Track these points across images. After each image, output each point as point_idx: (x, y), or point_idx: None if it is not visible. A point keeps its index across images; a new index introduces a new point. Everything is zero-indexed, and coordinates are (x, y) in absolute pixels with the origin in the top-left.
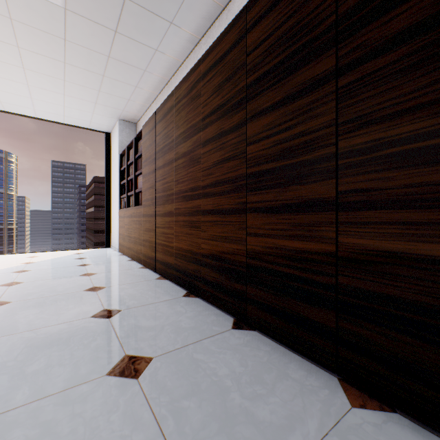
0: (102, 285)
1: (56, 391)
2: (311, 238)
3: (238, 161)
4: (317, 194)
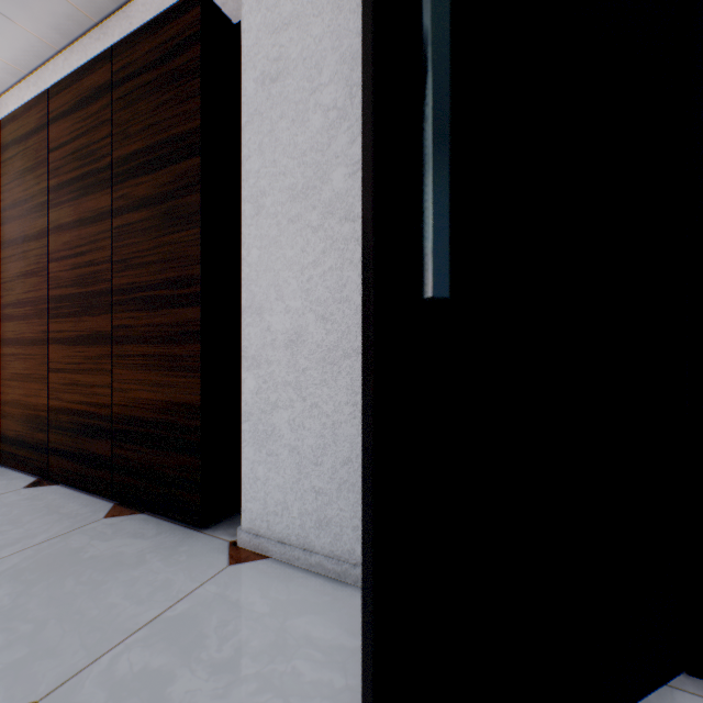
0: None
1: None
2: (98, 371)
3: (42, 279)
4: (102, 327)
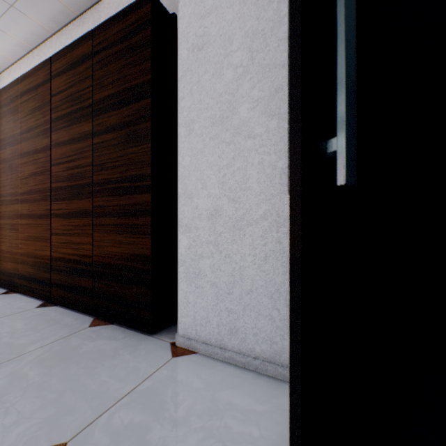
0: None
1: None
2: (83, 234)
3: (46, 177)
4: (86, 206)
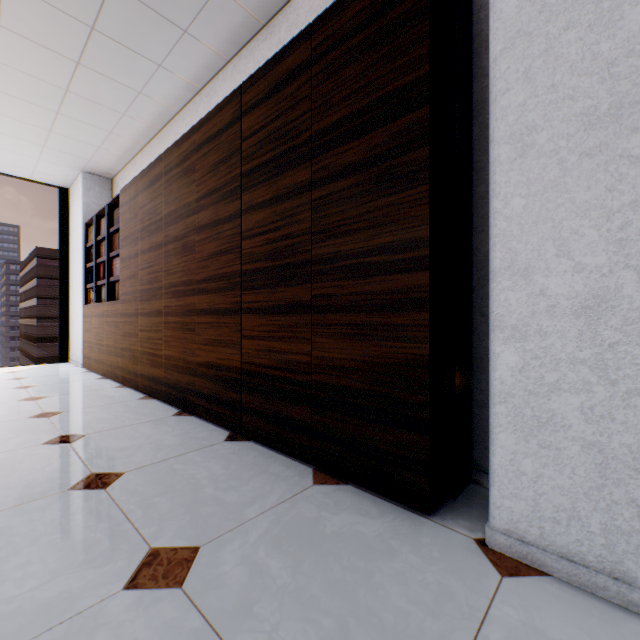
0: (57, 410)
1: (7, 507)
2: (294, 339)
3: (234, 256)
4: (298, 296)
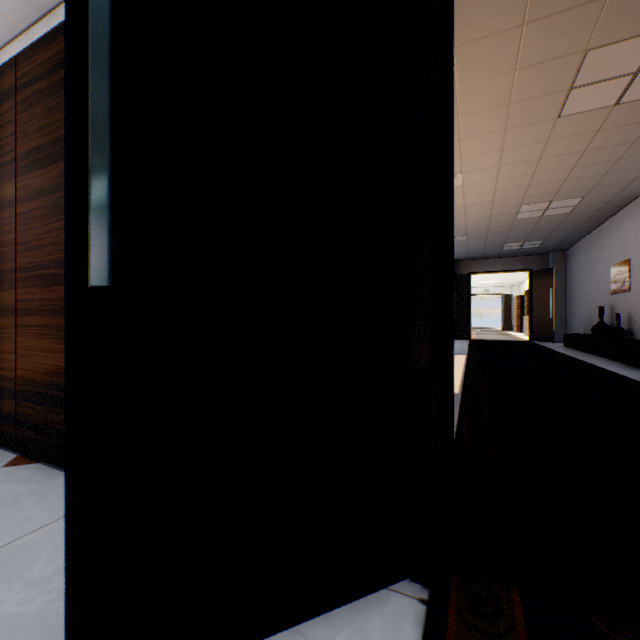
0: None
1: None
2: (6, 339)
3: None
4: (9, 300)
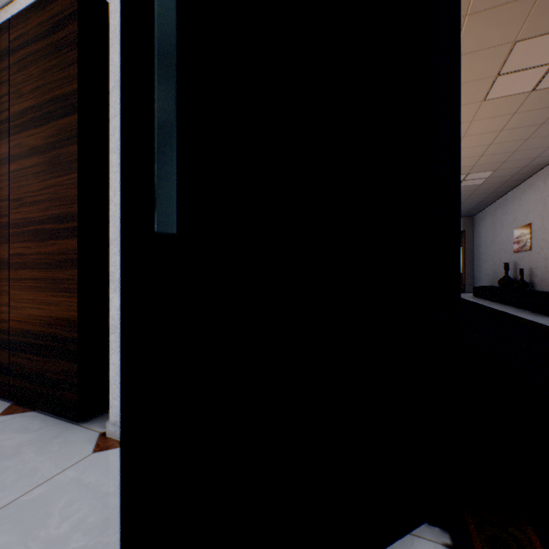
0: None
1: None
2: None
3: None
4: (2, 255)
